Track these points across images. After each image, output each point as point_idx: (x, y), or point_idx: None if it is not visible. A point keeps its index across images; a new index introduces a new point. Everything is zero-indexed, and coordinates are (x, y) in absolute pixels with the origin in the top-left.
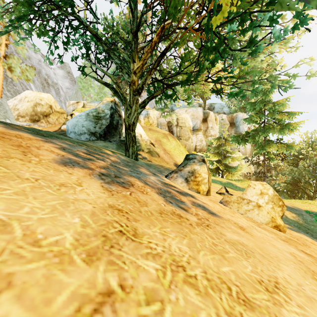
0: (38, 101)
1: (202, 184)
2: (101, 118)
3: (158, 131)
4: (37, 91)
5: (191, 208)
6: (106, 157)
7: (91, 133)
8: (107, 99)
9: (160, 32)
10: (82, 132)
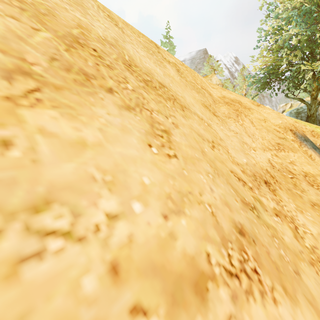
0: None
1: None
2: (300, 113)
3: None
4: None
5: None
6: None
7: None
8: (306, 99)
9: None
10: None
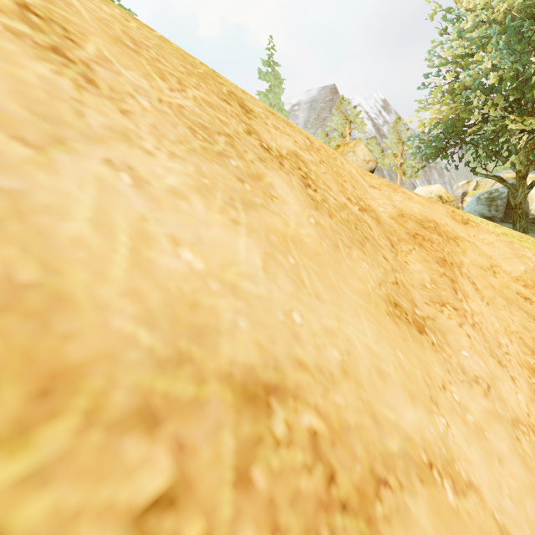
0: (428, 196)
1: None
2: (495, 200)
3: None
4: (426, 186)
5: None
6: None
7: (483, 217)
8: (505, 177)
9: None
10: None
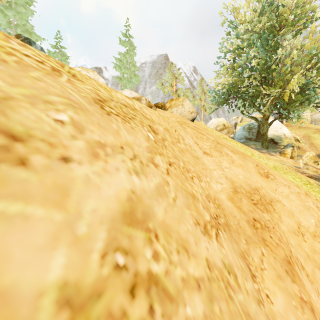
0: (218, 124)
1: (287, 155)
2: (252, 129)
3: (309, 127)
4: (217, 118)
5: (265, 153)
6: (250, 146)
7: (246, 138)
8: (256, 116)
9: (275, 95)
10: (241, 138)
